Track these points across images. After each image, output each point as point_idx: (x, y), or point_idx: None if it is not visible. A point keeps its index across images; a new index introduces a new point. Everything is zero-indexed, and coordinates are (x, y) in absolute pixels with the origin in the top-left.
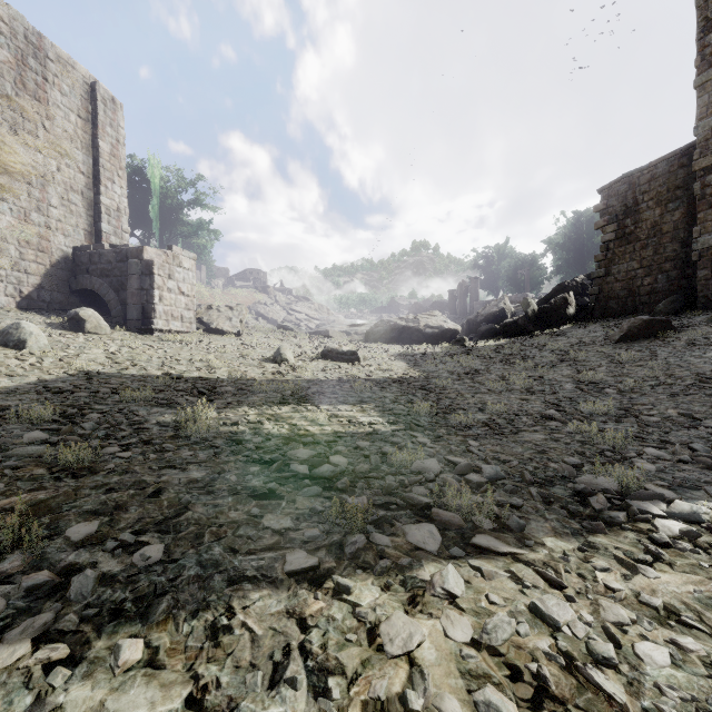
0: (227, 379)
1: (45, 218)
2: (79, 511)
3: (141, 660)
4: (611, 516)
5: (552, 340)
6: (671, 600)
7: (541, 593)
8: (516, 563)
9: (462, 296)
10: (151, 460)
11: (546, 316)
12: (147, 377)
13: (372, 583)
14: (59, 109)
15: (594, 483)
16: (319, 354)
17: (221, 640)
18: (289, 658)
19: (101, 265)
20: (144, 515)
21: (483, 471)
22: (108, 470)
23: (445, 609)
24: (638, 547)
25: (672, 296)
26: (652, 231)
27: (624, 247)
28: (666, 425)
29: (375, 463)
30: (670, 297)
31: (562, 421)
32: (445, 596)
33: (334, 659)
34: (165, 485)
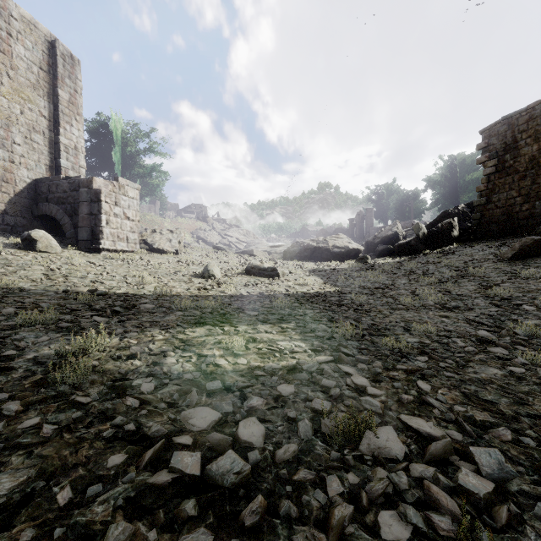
0: (151, 296)
1: (9, 154)
2: None
3: None
4: None
5: (445, 258)
6: None
7: None
8: None
9: (359, 223)
10: None
11: (434, 238)
12: (70, 294)
13: None
14: (22, 61)
15: None
16: (243, 270)
17: None
18: None
19: (58, 194)
20: None
21: (477, 460)
22: None
23: None
24: None
25: None
26: (530, 164)
27: (504, 179)
28: None
29: (305, 435)
30: None
31: (504, 346)
32: None
33: None
34: None
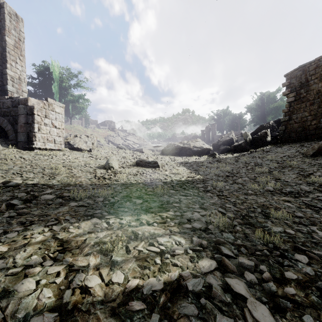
0: (57, 185)
1: None
2: None
3: None
4: None
5: (266, 154)
6: None
7: None
8: None
9: (207, 133)
10: None
11: (256, 141)
12: None
13: None
14: None
15: None
16: (134, 163)
17: None
18: None
19: (4, 109)
20: None
21: None
22: None
23: None
24: None
25: None
26: (317, 95)
27: (300, 104)
28: None
29: None
30: None
31: None
32: None
33: None
34: None
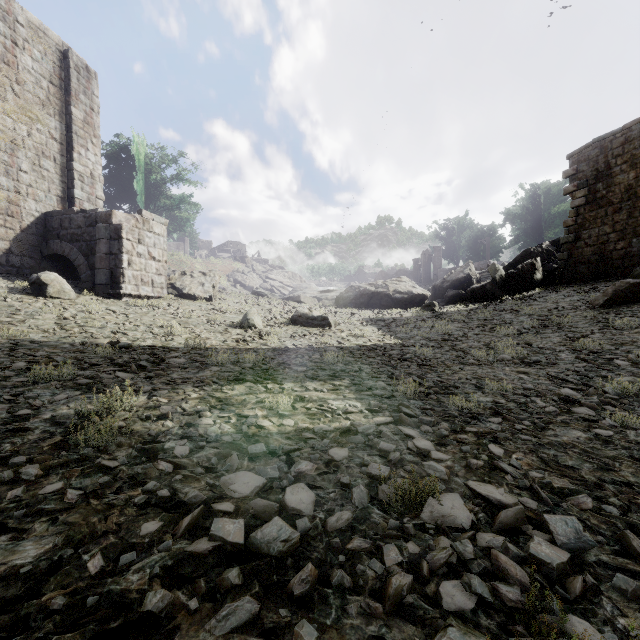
0: (182, 348)
1: (14, 183)
2: None
3: None
4: None
5: (525, 305)
6: None
7: None
8: None
9: (425, 264)
10: None
11: (514, 281)
12: (88, 347)
13: None
14: (30, 74)
15: None
16: (289, 319)
17: None
18: None
19: (71, 230)
20: None
21: (551, 528)
22: None
23: None
24: None
25: None
26: (626, 195)
27: (595, 212)
28: None
29: (360, 502)
30: None
31: (590, 406)
32: None
33: None
34: None
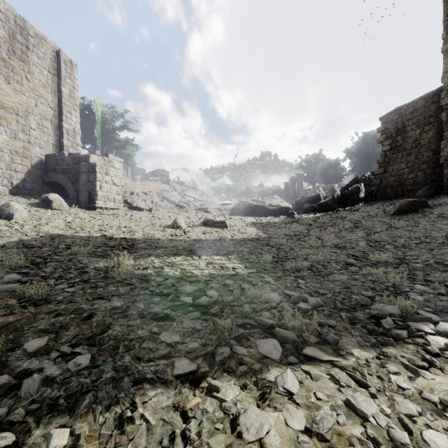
0: (142, 239)
1: (27, 136)
2: (35, 330)
3: (66, 445)
4: (397, 334)
5: (350, 214)
6: (444, 396)
7: (352, 391)
8: (334, 368)
9: (292, 186)
10: (88, 293)
11: (346, 198)
12: (90, 238)
13: (234, 383)
14: (36, 67)
15: (383, 309)
16: (201, 223)
17: (126, 428)
18: (174, 443)
19: (63, 166)
20: (79, 333)
21: (308, 301)
22: (58, 300)
23: (285, 403)
24: (417, 356)
25: (427, 186)
26: (414, 144)
27: (396, 154)
28: (428, 269)
29: (237, 295)
30: (426, 186)
31: (359, 266)
32: (285, 394)
33: (206, 444)
34: (95, 311)
